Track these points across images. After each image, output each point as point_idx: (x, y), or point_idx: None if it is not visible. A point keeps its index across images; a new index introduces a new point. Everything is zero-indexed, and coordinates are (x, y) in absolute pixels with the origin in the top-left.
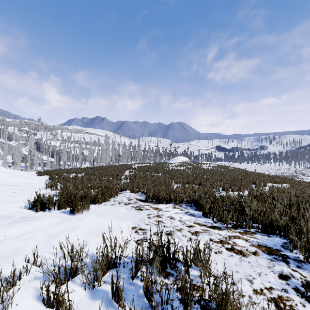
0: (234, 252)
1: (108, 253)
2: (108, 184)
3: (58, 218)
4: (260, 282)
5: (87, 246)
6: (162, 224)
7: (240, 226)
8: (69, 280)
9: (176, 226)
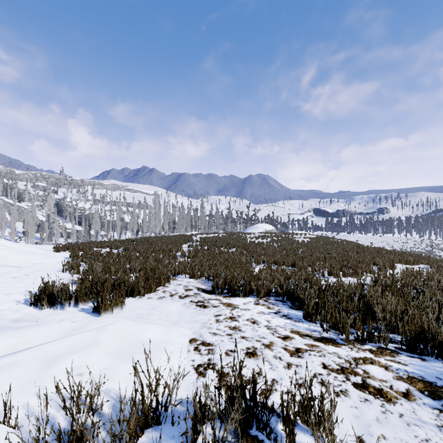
0: (370, 392)
1: (143, 399)
2: (155, 265)
3: (70, 323)
4: None
5: (110, 380)
6: (238, 333)
7: (370, 340)
8: None
9: (262, 338)
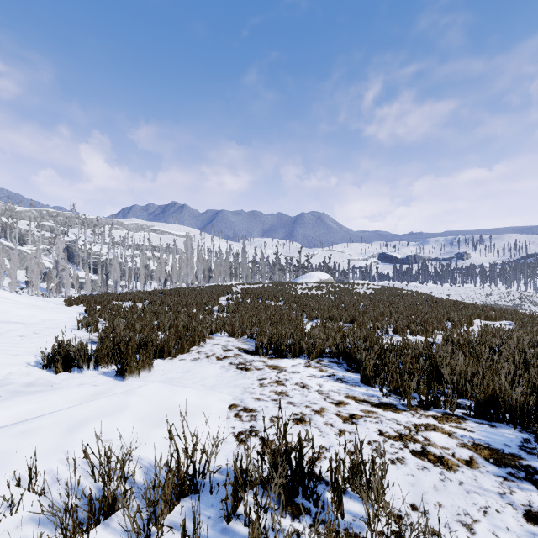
0: (429, 459)
1: (179, 465)
2: (188, 322)
3: (91, 388)
4: (488, 529)
5: (141, 447)
6: (285, 399)
7: (435, 405)
8: (100, 523)
9: (312, 404)
